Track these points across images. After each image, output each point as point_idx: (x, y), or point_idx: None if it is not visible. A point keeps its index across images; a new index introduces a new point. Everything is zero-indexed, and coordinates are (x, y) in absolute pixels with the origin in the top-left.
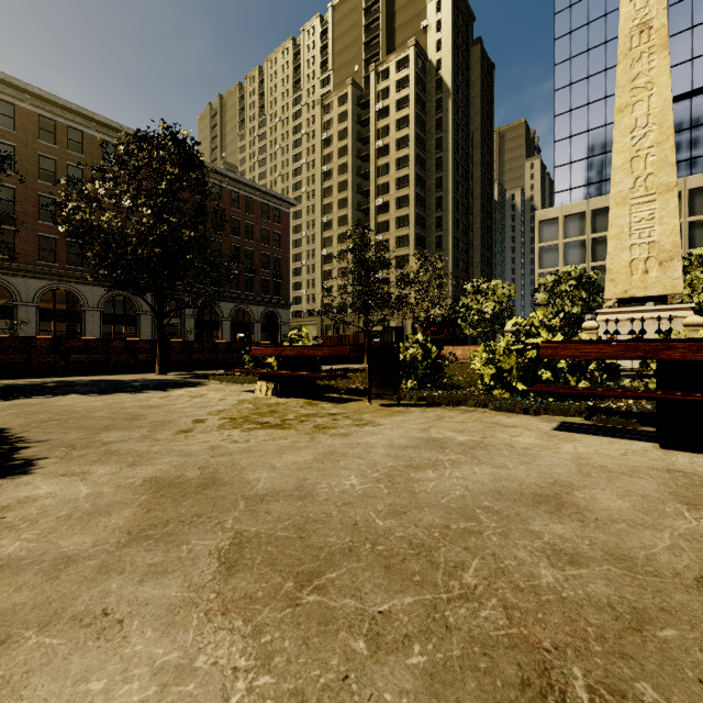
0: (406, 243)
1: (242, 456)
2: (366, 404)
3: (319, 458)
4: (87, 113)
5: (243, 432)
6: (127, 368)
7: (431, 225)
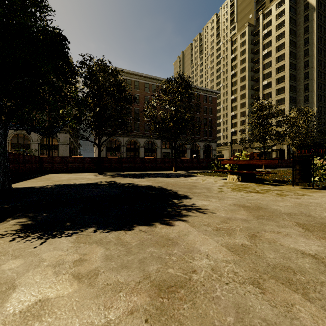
0: (283, 102)
1: (259, 201)
2: (291, 187)
3: (296, 205)
4: (140, 74)
5: (245, 193)
6: (162, 169)
7: (300, 90)
